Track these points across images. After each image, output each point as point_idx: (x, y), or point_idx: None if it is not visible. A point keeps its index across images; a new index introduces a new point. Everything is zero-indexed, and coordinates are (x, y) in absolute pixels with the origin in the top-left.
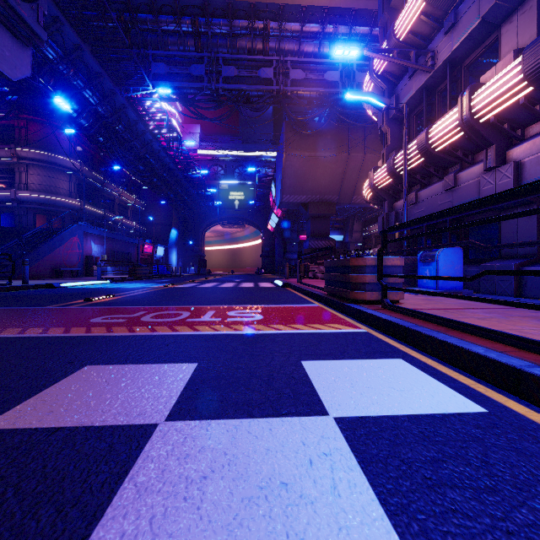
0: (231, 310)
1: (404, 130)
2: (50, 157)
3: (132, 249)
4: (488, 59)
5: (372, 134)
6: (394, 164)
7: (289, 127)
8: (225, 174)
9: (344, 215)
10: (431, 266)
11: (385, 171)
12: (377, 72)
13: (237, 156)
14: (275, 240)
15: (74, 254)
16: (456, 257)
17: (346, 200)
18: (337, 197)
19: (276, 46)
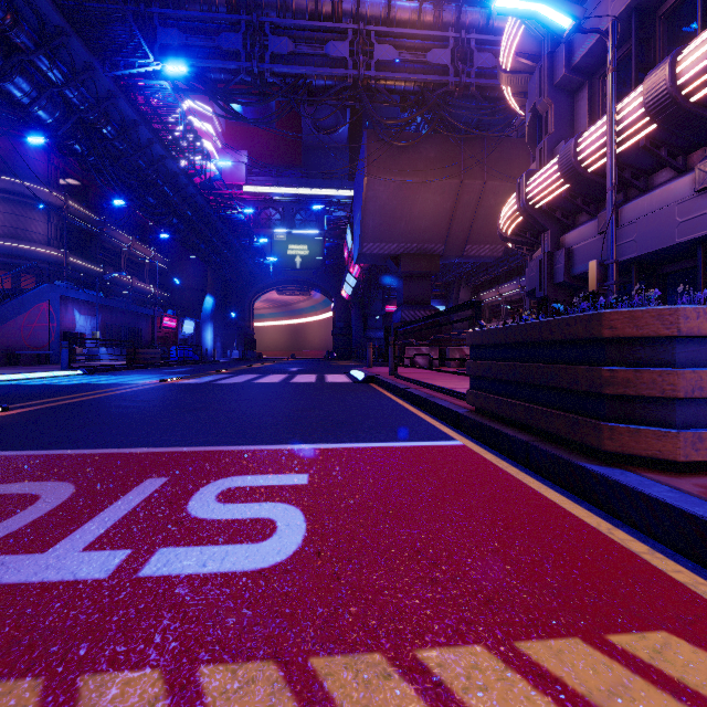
0: (217, 477)
1: (610, 73)
2: (15, 185)
3: (145, 323)
4: None
5: (495, 152)
6: (576, 154)
7: (373, 139)
8: (282, 220)
9: (448, 277)
10: None
11: (553, 172)
12: None
13: (299, 195)
14: (352, 311)
15: (43, 329)
16: None
17: (455, 251)
18: (442, 247)
19: (353, 9)
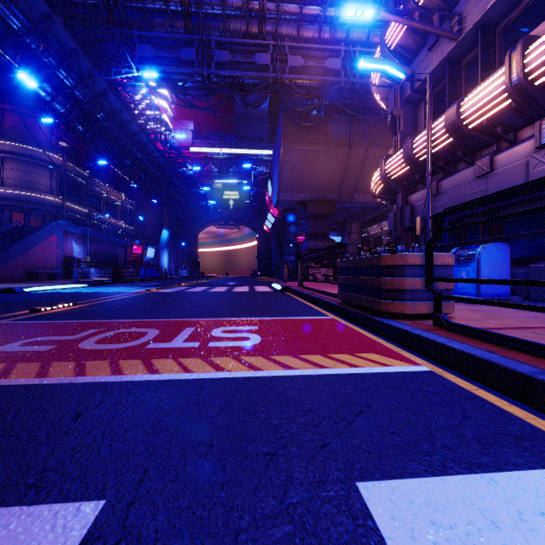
0: (217, 327)
1: (427, 106)
2: (28, 150)
3: (120, 250)
4: (532, 18)
5: (375, 128)
6: (412, 149)
7: (287, 120)
8: (219, 172)
9: (343, 216)
10: (469, 267)
11: (400, 158)
12: (389, 47)
13: (232, 154)
14: (271, 241)
15: (52, 255)
16: (501, 256)
17: (346, 198)
18: (337, 196)
19: (273, 30)
